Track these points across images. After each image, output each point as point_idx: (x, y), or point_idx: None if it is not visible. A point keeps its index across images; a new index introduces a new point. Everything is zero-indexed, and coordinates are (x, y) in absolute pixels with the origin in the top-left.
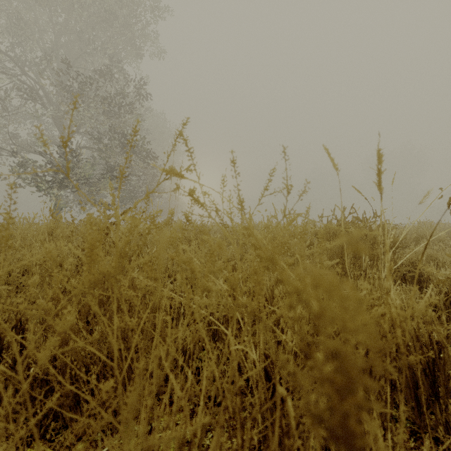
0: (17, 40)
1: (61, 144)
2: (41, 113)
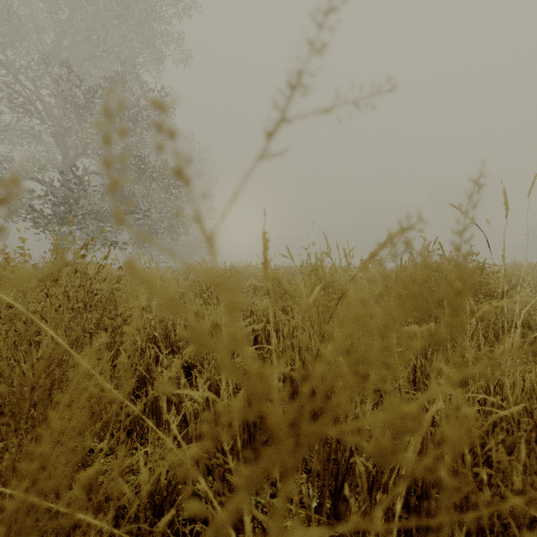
0: (9, 40)
1: (64, 168)
2: (38, 130)
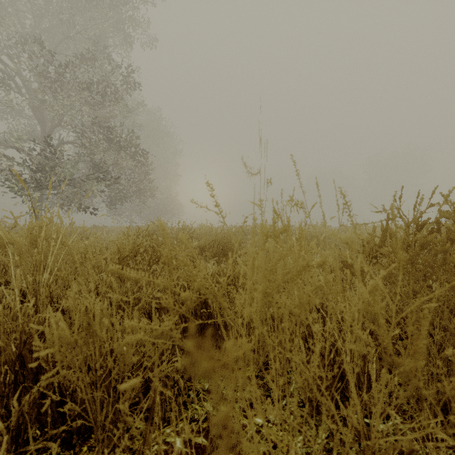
0: None
1: (42, 138)
2: (16, 103)
